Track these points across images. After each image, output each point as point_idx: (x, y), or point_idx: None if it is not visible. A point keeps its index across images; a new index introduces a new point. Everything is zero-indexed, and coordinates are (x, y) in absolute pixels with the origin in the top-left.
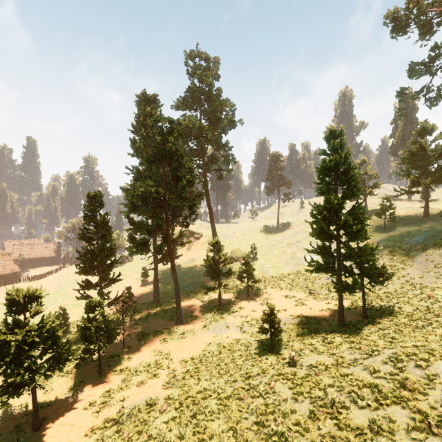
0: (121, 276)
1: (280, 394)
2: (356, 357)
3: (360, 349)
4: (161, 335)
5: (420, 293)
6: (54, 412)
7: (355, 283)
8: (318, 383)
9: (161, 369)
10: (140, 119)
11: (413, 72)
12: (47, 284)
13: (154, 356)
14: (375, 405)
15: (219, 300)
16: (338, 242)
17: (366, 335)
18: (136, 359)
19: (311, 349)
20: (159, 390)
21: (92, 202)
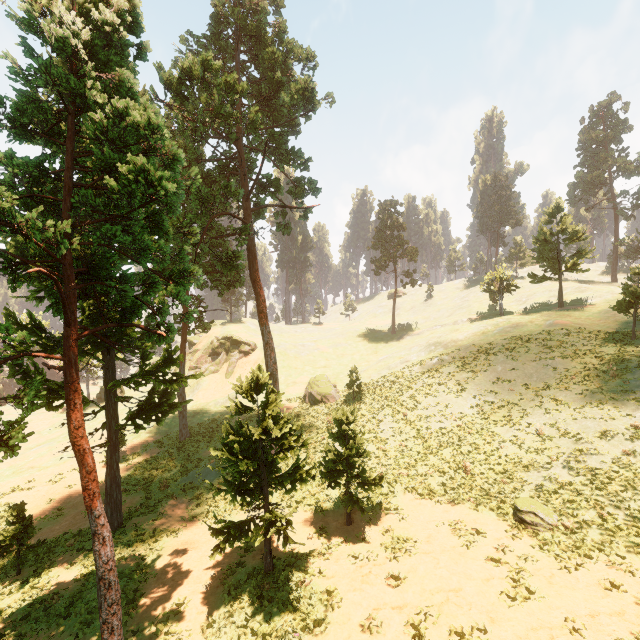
0: None
1: None
2: None
3: None
4: None
5: None
6: None
7: None
8: None
9: None
10: None
11: None
12: None
13: None
14: None
15: (267, 555)
16: None
17: None
18: None
19: None
20: None
21: None
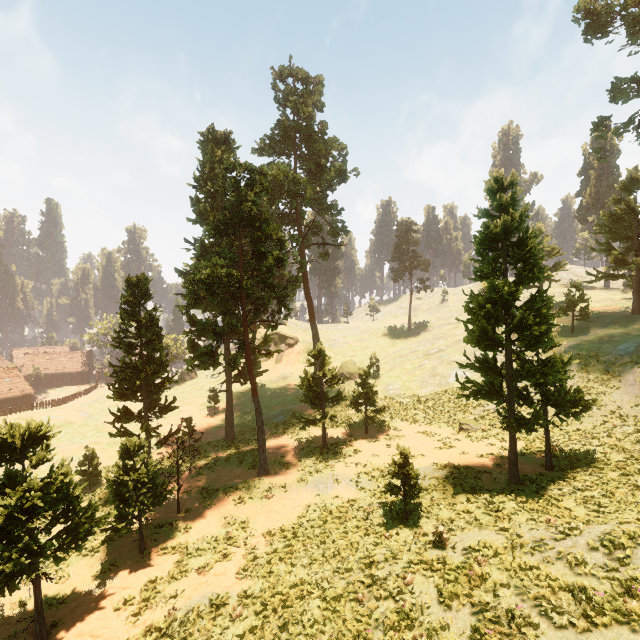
0: (180, 401)
1: (421, 594)
2: (544, 536)
3: (549, 523)
4: (236, 493)
5: (635, 431)
6: (69, 614)
7: (537, 416)
8: (483, 579)
9: (235, 547)
10: (206, 168)
11: (618, 92)
12: (72, 412)
13: (224, 526)
14: (584, 624)
15: (324, 438)
16: (509, 351)
17: (555, 498)
18: (197, 530)
19: (468, 519)
20: (230, 581)
21: (134, 290)
